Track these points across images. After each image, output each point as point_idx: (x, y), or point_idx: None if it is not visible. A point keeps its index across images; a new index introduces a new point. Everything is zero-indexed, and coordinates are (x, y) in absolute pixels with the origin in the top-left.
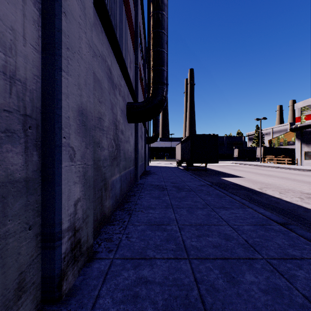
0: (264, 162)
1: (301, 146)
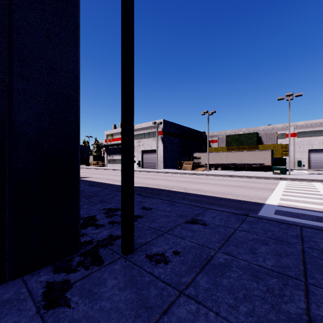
0: (91, 166)
1: (107, 156)
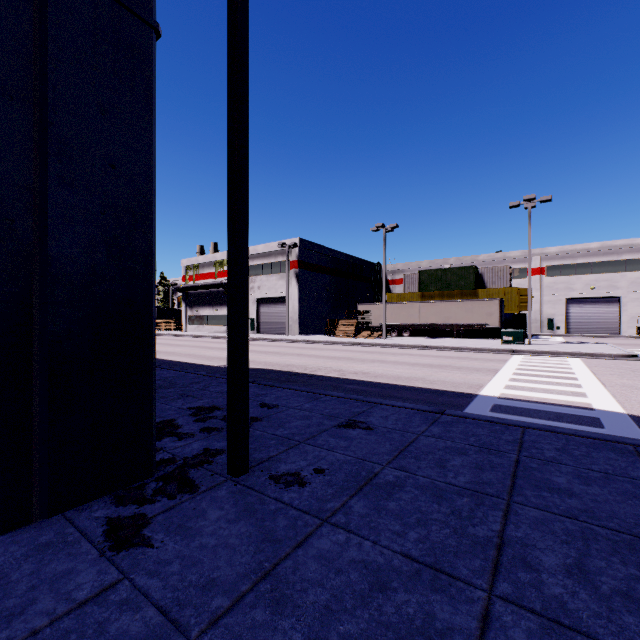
0: None
1: (186, 310)
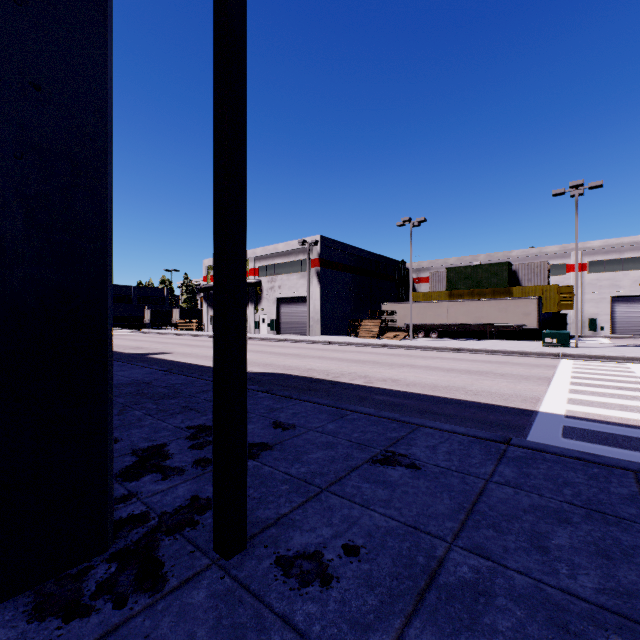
0: (176, 329)
1: (208, 310)
